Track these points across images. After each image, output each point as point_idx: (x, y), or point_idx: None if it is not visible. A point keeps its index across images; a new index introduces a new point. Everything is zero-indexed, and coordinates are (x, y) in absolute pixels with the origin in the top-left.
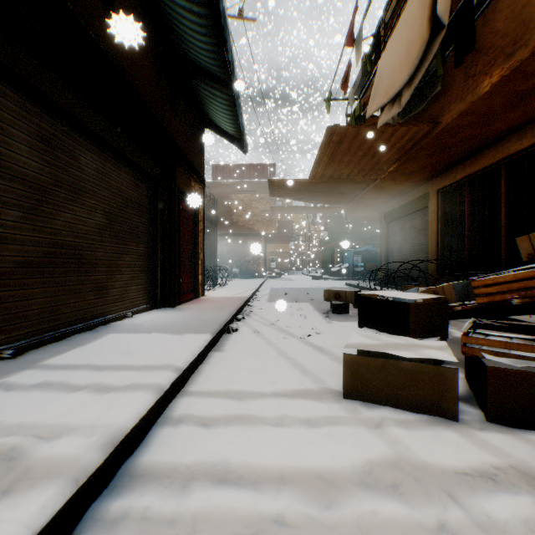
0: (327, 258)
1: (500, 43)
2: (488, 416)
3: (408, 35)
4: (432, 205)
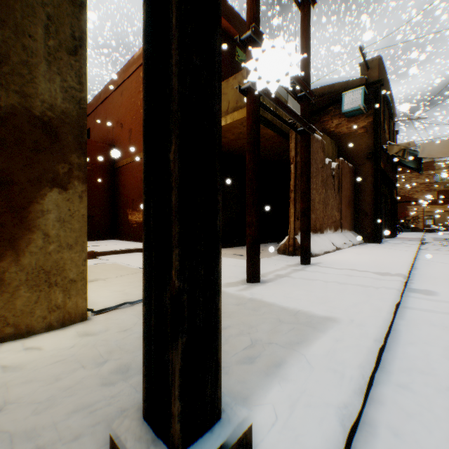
0: None
1: None
2: None
3: None
4: None
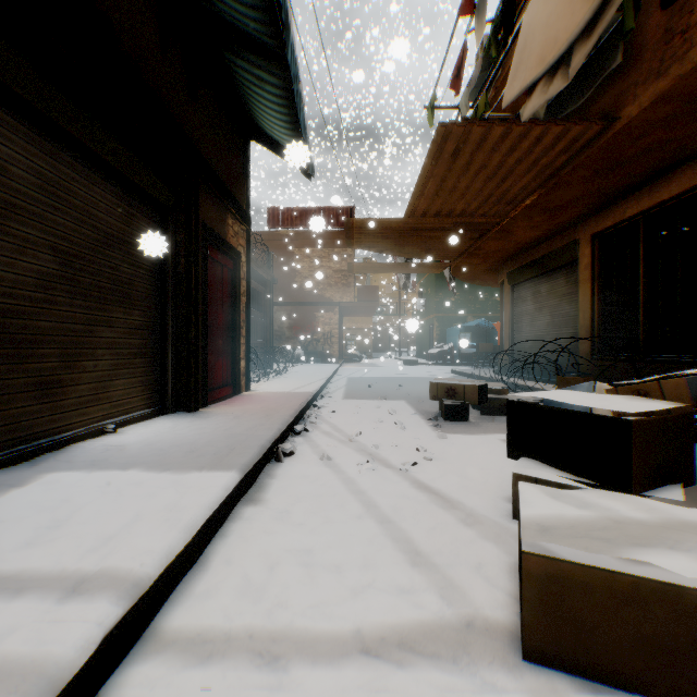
0: (423, 336)
1: None
2: None
3: None
4: (584, 257)
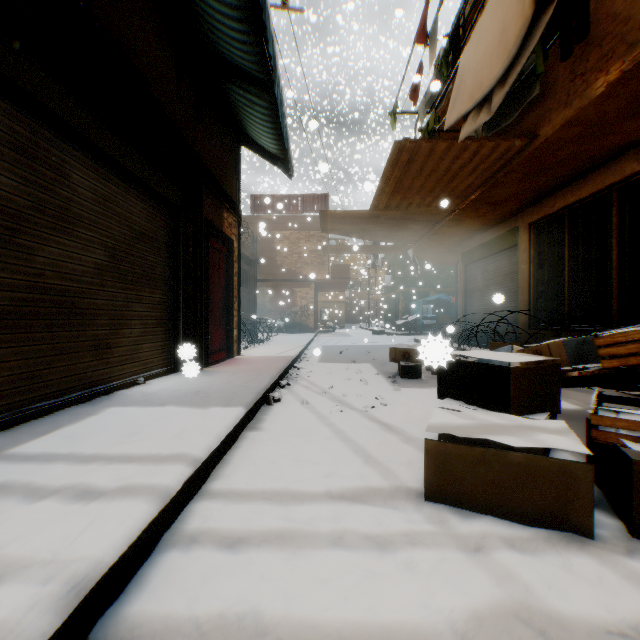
0: (390, 309)
1: (620, 30)
2: (634, 532)
3: (501, 18)
4: (523, 242)
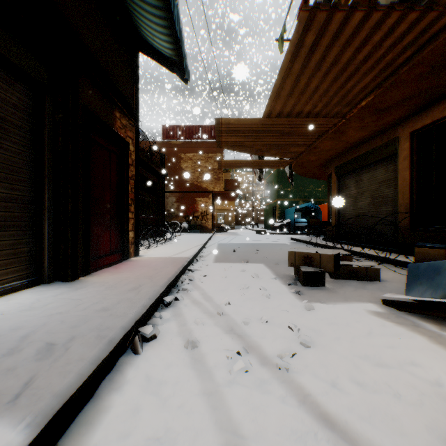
0: (269, 214)
1: None
2: None
3: None
4: (404, 150)
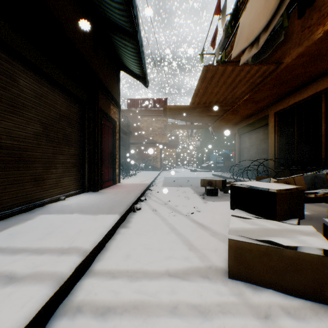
0: (199, 158)
1: None
2: None
3: None
4: (271, 122)
